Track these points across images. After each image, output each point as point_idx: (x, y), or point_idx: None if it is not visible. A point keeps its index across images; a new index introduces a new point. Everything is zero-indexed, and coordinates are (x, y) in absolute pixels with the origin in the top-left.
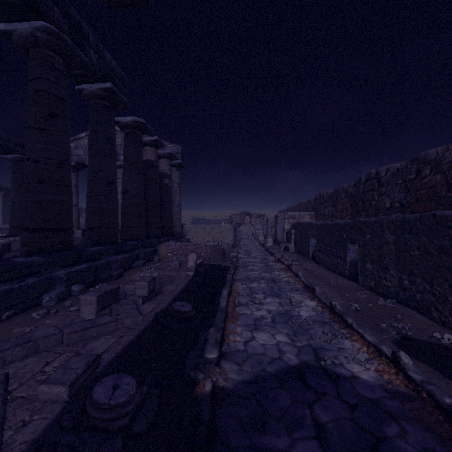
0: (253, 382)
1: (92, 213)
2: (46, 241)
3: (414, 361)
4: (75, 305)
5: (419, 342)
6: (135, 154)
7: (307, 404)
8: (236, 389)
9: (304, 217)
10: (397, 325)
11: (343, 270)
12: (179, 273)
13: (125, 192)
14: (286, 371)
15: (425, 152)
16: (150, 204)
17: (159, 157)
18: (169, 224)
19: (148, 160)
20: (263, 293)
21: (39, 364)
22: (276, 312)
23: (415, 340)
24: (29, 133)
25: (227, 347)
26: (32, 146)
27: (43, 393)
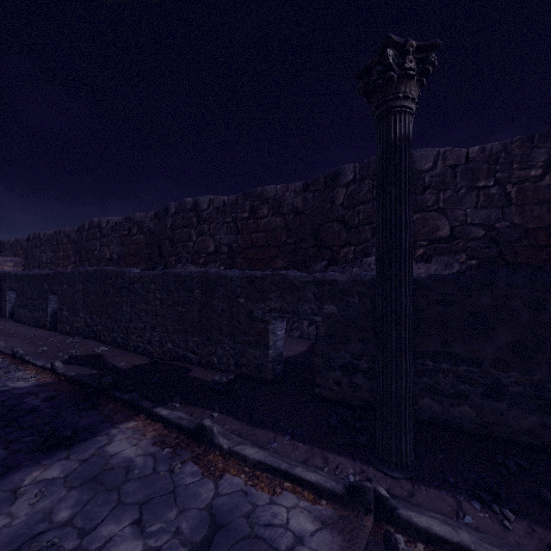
0: None
1: None
2: None
3: (69, 366)
4: None
5: (82, 356)
6: None
7: None
8: None
9: (4, 265)
10: (72, 351)
11: (45, 322)
12: None
13: None
14: None
15: (134, 214)
16: None
17: None
18: None
19: None
20: None
21: None
22: None
23: (80, 356)
24: None
25: None
26: None
27: None
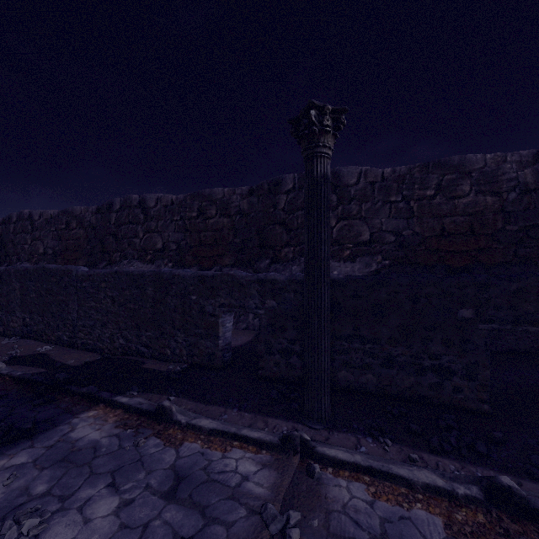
0: None
1: None
2: None
3: (12, 366)
4: None
5: (24, 356)
6: None
7: None
8: None
9: None
10: (12, 352)
11: None
12: None
13: None
14: None
15: (73, 208)
16: None
17: None
18: None
19: None
20: None
21: None
22: None
23: (22, 356)
24: None
25: None
26: None
27: None
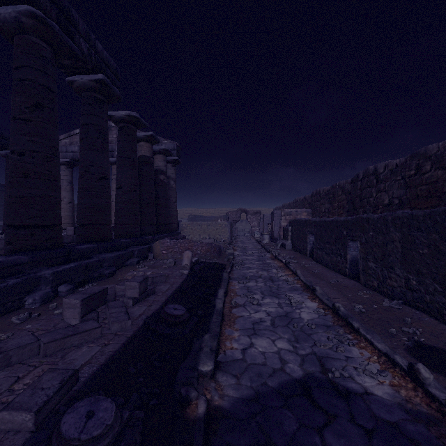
0: (253, 400)
1: (83, 209)
2: (32, 238)
3: (433, 373)
4: (60, 307)
5: (434, 349)
6: (129, 149)
7: (316, 429)
8: (234, 409)
9: (301, 214)
10: (408, 329)
11: (343, 268)
12: (173, 272)
13: (119, 188)
14: (290, 385)
15: (425, 148)
16: (145, 200)
17: (155, 153)
18: (165, 221)
19: (143, 156)
20: (260, 293)
21: (8, 380)
22: (275, 314)
23: (429, 347)
24: (13, 124)
25: (223, 355)
26: (16, 138)
27: (4, 421)
